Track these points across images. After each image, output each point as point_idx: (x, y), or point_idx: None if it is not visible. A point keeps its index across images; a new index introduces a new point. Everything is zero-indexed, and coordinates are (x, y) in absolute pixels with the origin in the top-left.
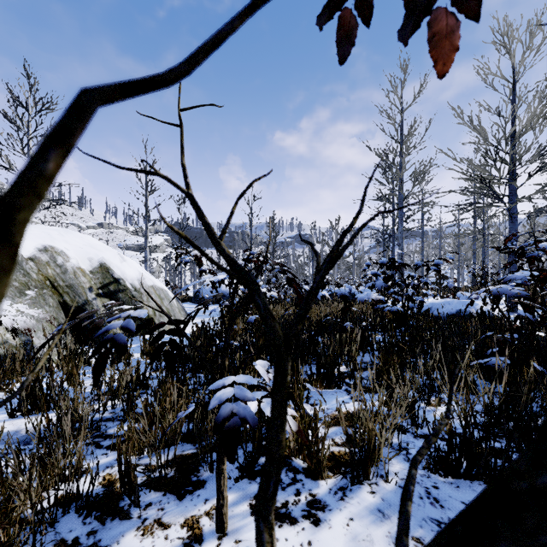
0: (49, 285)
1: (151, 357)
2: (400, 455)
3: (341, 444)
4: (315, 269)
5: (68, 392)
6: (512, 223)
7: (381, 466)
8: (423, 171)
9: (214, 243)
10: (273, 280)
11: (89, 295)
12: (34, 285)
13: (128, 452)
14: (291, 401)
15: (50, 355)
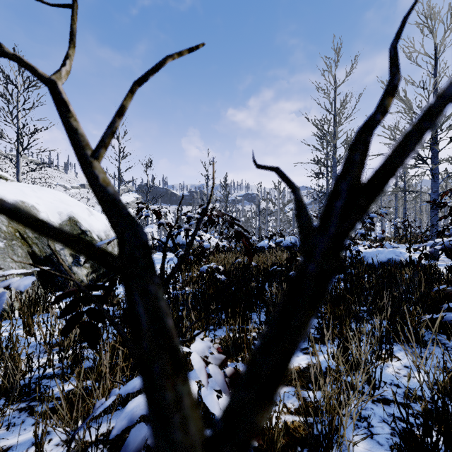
0: (19, 236)
1: (63, 332)
2: (361, 429)
3: (294, 411)
4: (298, 216)
5: (22, 342)
6: (434, 182)
7: (342, 445)
8: None
9: (80, 165)
10: (226, 232)
11: (57, 245)
12: (3, 237)
13: (42, 443)
14: (239, 364)
15: (12, 304)
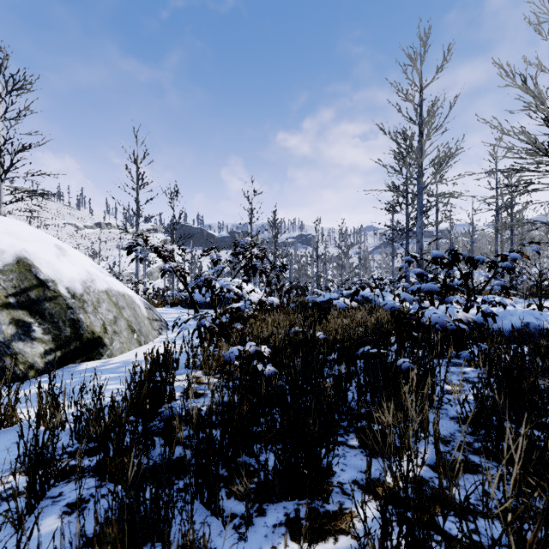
0: None
1: None
2: None
3: None
4: None
5: None
6: None
7: None
8: (446, 156)
9: None
10: (274, 282)
11: None
12: None
13: None
14: None
15: None
